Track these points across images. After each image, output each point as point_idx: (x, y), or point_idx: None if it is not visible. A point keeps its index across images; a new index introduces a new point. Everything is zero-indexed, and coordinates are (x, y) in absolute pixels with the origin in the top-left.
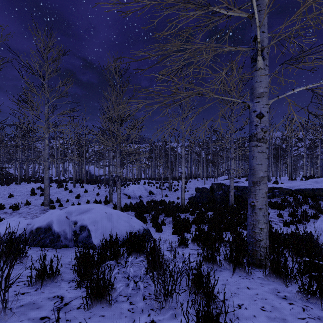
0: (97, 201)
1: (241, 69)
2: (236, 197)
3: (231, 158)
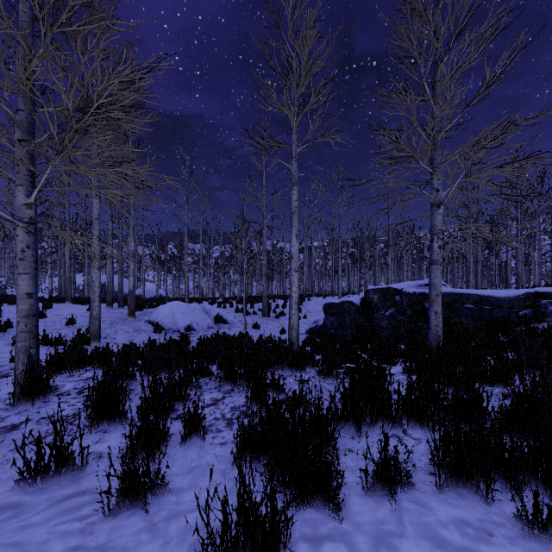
0: (50, 339)
1: None
2: None
3: (435, 204)
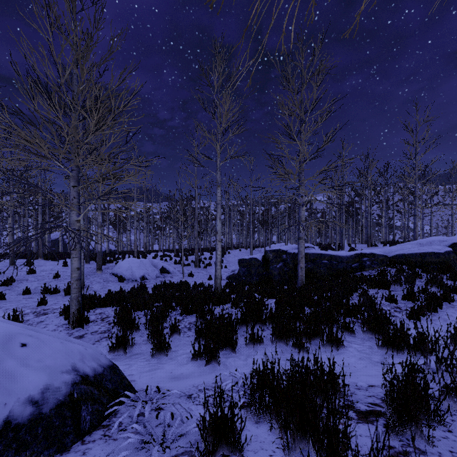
0: (49, 289)
1: (319, 47)
2: (306, 272)
3: (301, 204)
